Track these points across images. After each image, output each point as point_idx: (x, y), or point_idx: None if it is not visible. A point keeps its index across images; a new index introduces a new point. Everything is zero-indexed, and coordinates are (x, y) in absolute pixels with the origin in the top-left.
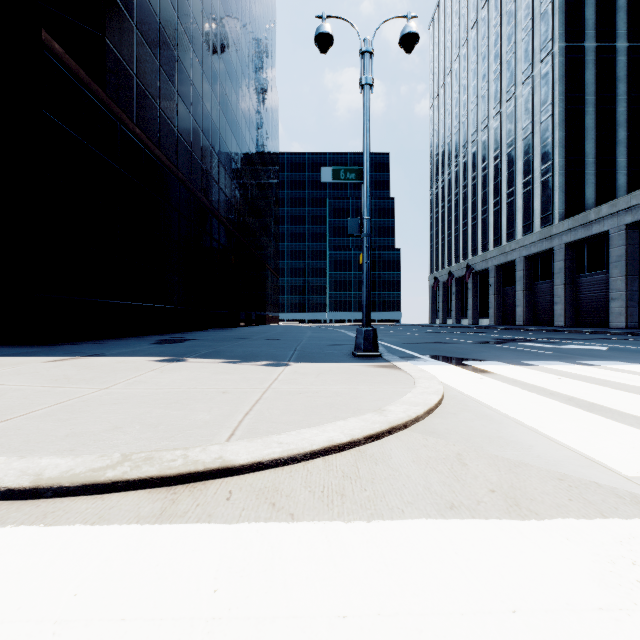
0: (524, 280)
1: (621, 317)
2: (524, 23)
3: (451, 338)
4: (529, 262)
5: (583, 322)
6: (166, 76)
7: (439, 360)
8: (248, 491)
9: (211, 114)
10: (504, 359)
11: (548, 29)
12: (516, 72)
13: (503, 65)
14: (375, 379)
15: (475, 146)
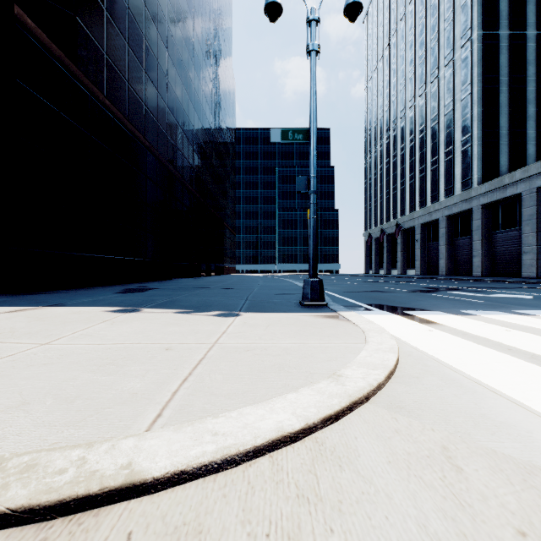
0: (446, 236)
1: (532, 268)
2: (446, 15)
3: (386, 287)
4: (450, 221)
5: (498, 272)
6: (134, 55)
7: (382, 309)
8: (156, 534)
9: (175, 91)
10: (442, 308)
11: (467, 19)
12: (439, 57)
13: (428, 51)
14: (324, 332)
15: (403, 121)
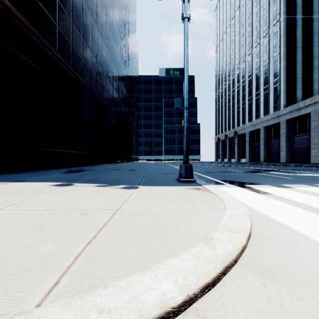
0: (264, 139)
1: (317, 158)
2: (264, 6)
3: (230, 169)
4: (267, 129)
5: (296, 160)
6: (76, 28)
7: (230, 183)
8: None
9: (101, 51)
10: (269, 183)
11: (277, 8)
12: (260, 31)
13: (253, 28)
14: (195, 200)
15: (238, 70)
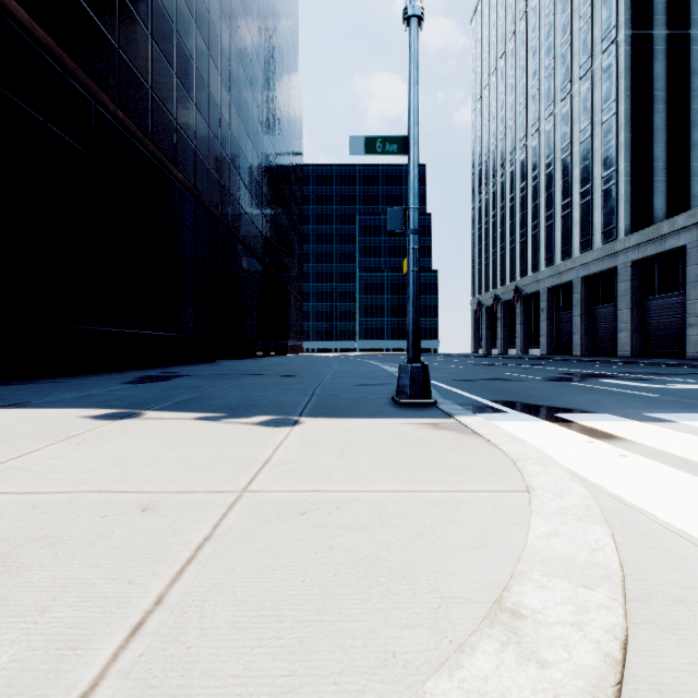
0: (582, 304)
1: None
2: (582, 10)
3: (509, 373)
4: (588, 283)
5: (653, 352)
6: (161, 53)
7: (520, 411)
8: None
9: (220, 107)
10: (612, 409)
11: (611, 15)
12: (572, 67)
13: (557, 59)
14: (444, 461)
15: (524, 153)
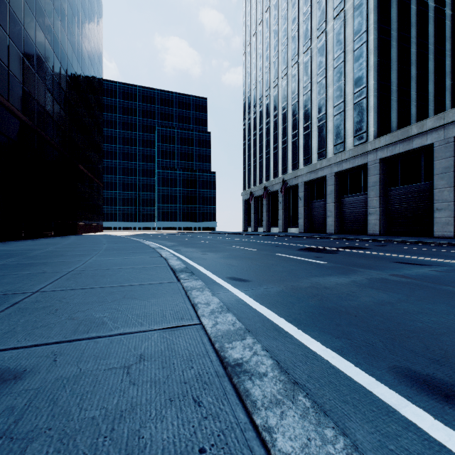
0: (335, 193)
1: (449, 227)
2: None
3: None
4: (338, 178)
5: (396, 231)
6: None
7: None
8: None
9: None
10: None
11: None
12: (327, 10)
13: (313, 6)
14: None
15: (286, 80)
